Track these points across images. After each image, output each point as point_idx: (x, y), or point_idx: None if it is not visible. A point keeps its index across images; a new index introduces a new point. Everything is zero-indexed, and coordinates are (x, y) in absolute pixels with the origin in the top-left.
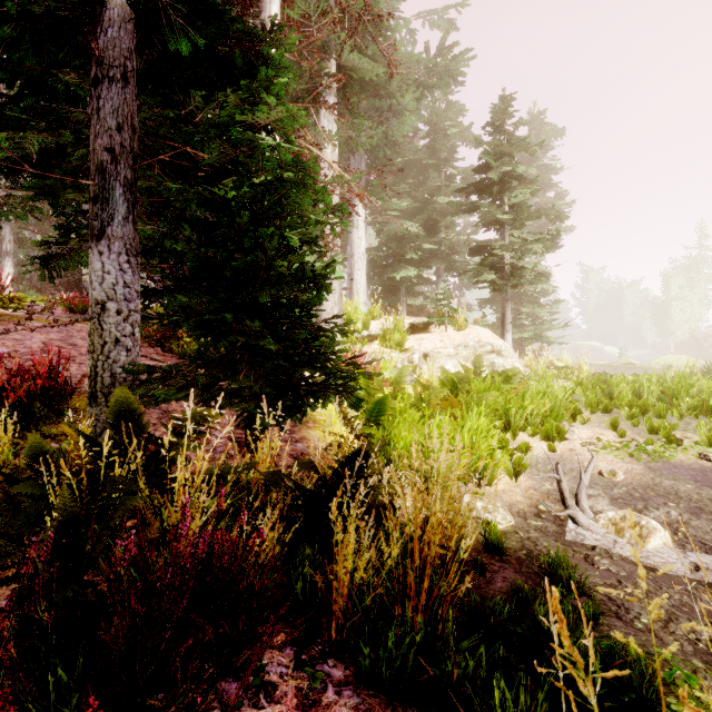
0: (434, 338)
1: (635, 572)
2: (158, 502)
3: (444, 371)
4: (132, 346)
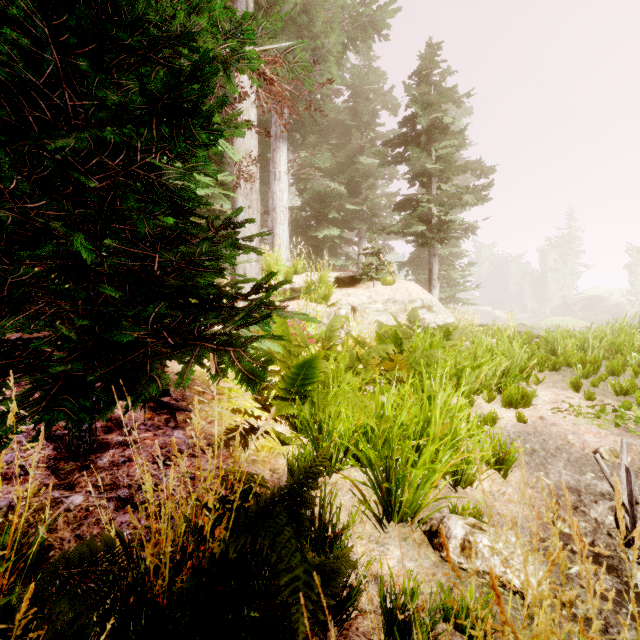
0: (362, 293)
1: None
2: None
3: (380, 324)
4: None
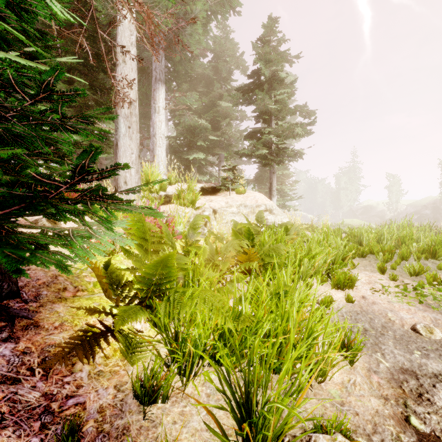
0: (221, 199)
1: None
2: None
3: (235, 223)
4: None
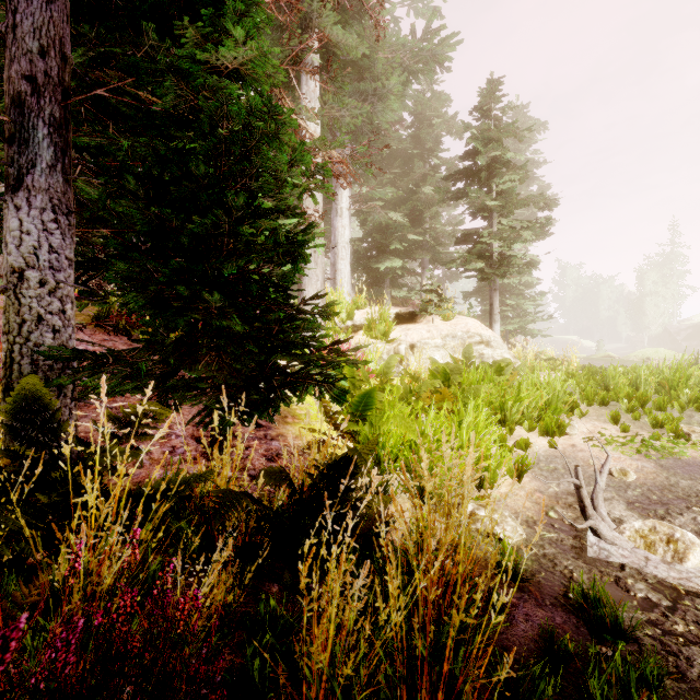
0: (421, 329)
1: (679, 599)
2: (26, 553)
3: (434, 361)
4: (62, 326)
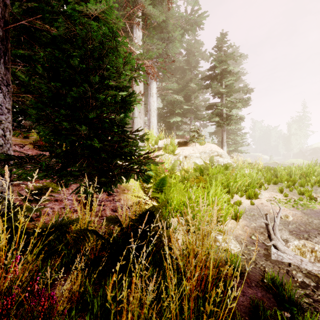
0: (189, 149)
1: (319, 282)
2: None
3: (195, 163)
4: (4, 143)
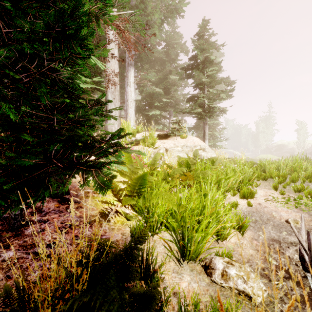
0: (170, 142)
1: None
2: None
3: (179, 157)
4: None
